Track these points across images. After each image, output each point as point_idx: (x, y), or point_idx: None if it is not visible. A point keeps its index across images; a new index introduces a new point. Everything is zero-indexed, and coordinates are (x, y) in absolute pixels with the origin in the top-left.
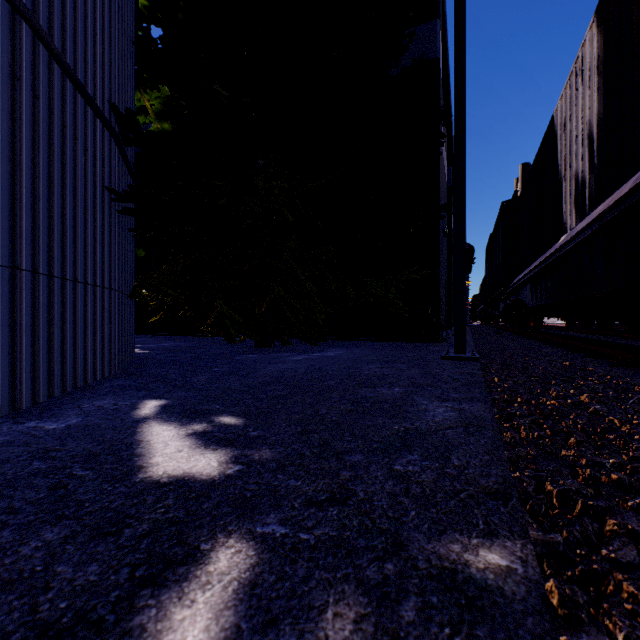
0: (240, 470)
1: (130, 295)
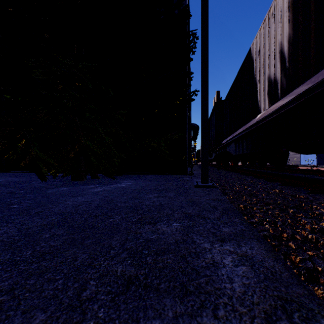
0: None
1: None
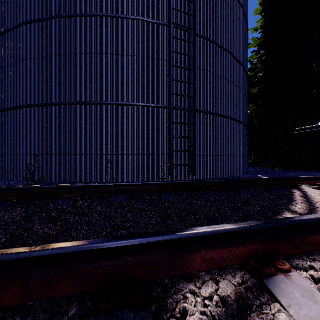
0: None
1: (248, 157)
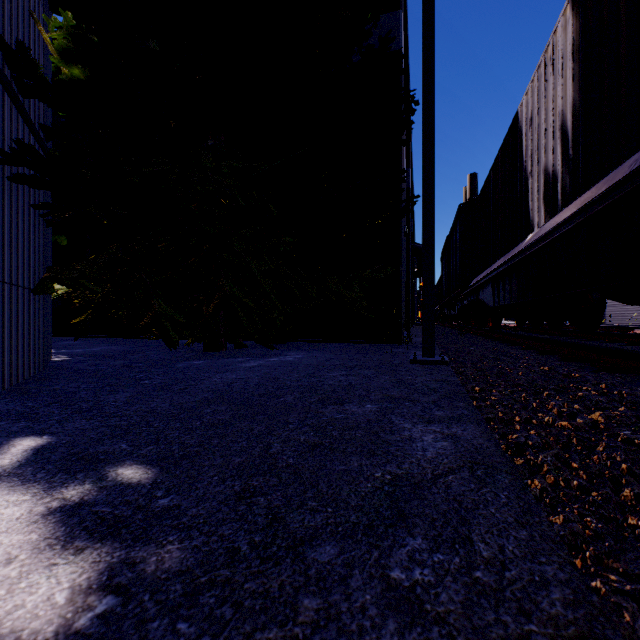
0: (106, 614)
1: (34, 289)
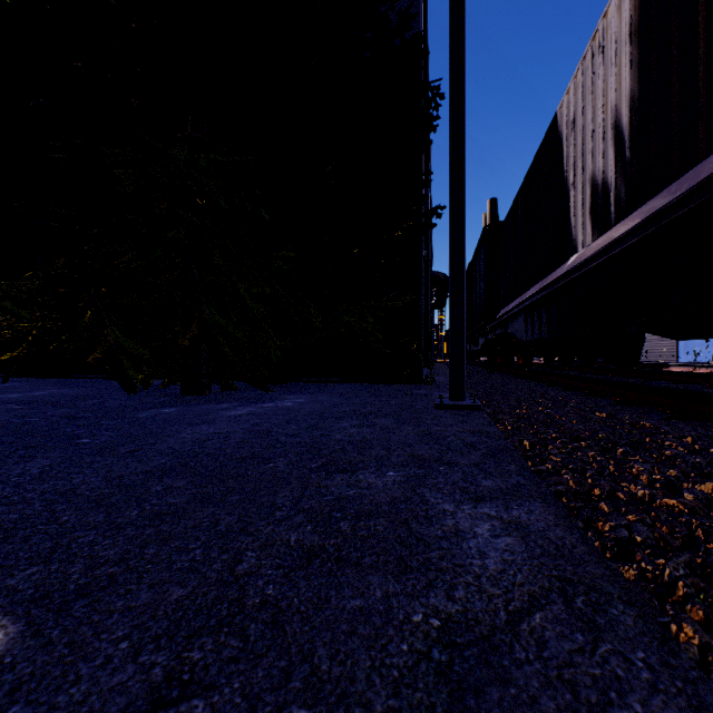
0: None
1: None
